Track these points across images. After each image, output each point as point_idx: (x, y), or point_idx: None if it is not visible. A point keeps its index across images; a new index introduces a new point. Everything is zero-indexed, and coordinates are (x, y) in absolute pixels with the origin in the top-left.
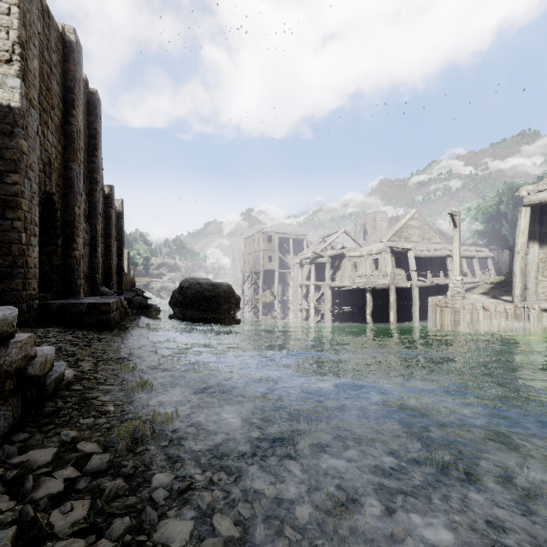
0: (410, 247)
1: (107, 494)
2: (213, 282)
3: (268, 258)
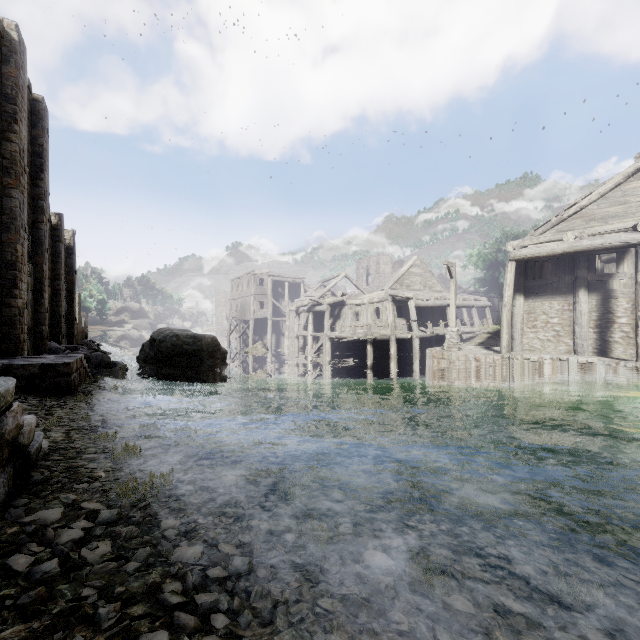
0: (411, 296)
1: (124, 536)
2: (194, 334)
3: (260, 304)
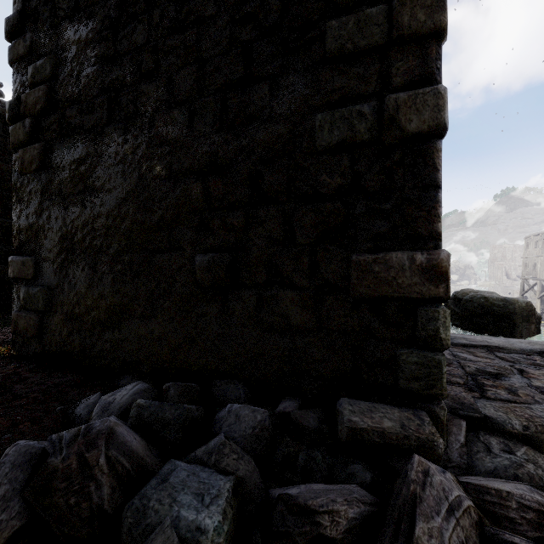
0: None
1: None
2: (504, 297)
3: None
